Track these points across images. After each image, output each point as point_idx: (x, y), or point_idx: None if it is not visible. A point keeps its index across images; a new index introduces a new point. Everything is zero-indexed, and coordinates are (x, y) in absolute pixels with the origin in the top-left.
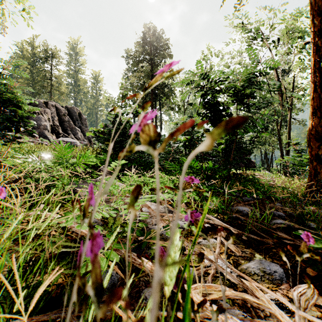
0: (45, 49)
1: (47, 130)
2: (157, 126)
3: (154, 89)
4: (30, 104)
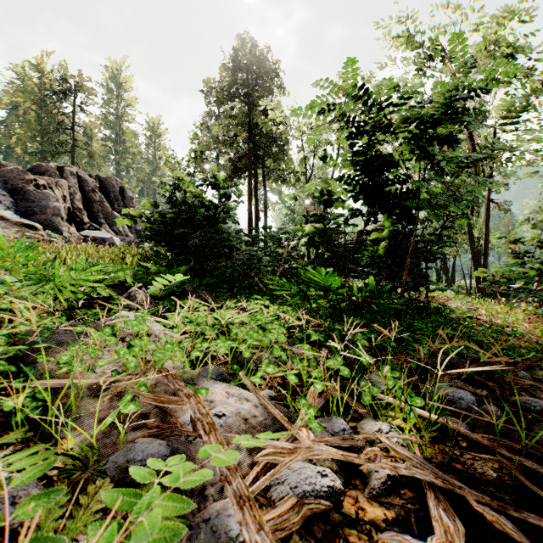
0: (62, 76)
1: (59, 217)
2: (258, 212)
3: (253, 146)
4: (31, 170)
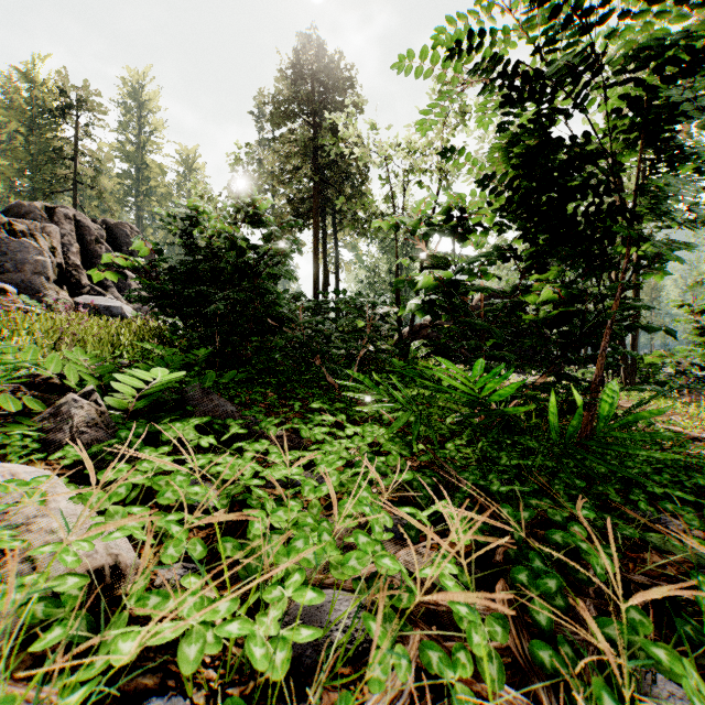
0: (60, 87)
1: (43, 276)
2: (327, 273)
3: (320, 183)
4: (8, 212)
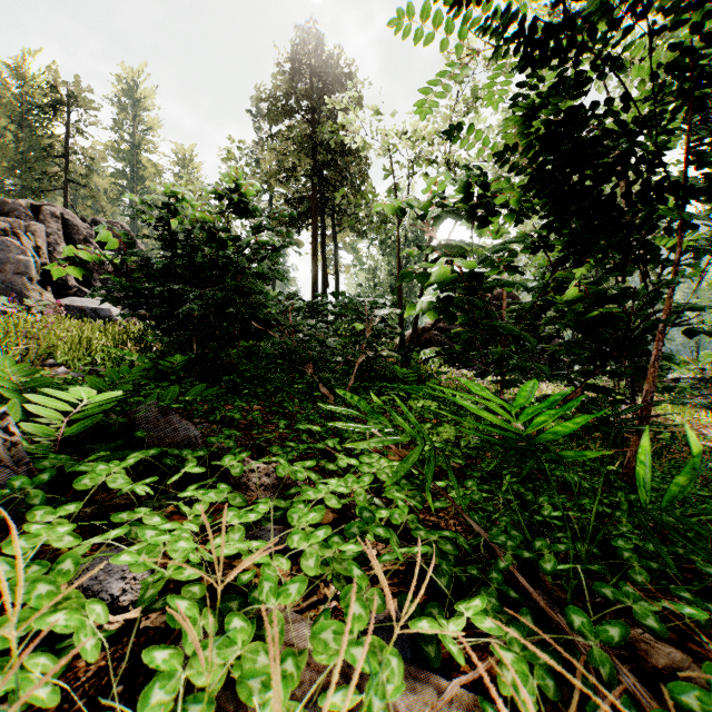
0: (50, 82)
1: (26, 277)
2: (326, 275)
3: (318, 182)
4: None
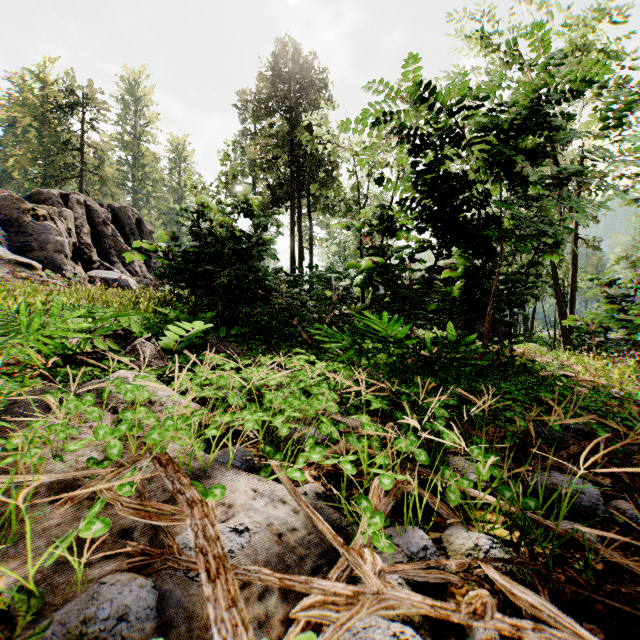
0: (69, 87)
1: (62, 254)
2: (302, 249)
3: (296, 171)
4: (29, 198)
